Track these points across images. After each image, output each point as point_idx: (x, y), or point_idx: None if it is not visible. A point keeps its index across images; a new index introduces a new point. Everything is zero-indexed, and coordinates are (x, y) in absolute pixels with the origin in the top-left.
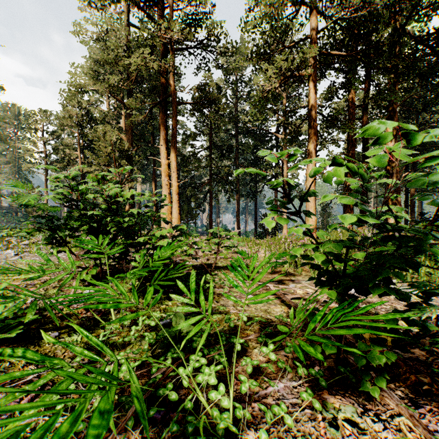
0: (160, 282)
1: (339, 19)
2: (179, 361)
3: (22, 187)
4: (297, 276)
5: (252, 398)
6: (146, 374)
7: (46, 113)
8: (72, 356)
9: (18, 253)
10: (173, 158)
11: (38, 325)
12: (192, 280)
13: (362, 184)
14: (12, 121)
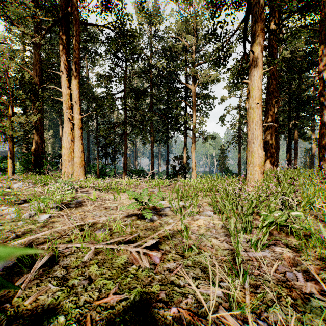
0: None
1: None
2: None
3: None
4: None
5: None
6: None
7: None
8: None
9: None
10: (74, 85)
11: None
12: None
13: None
14: None
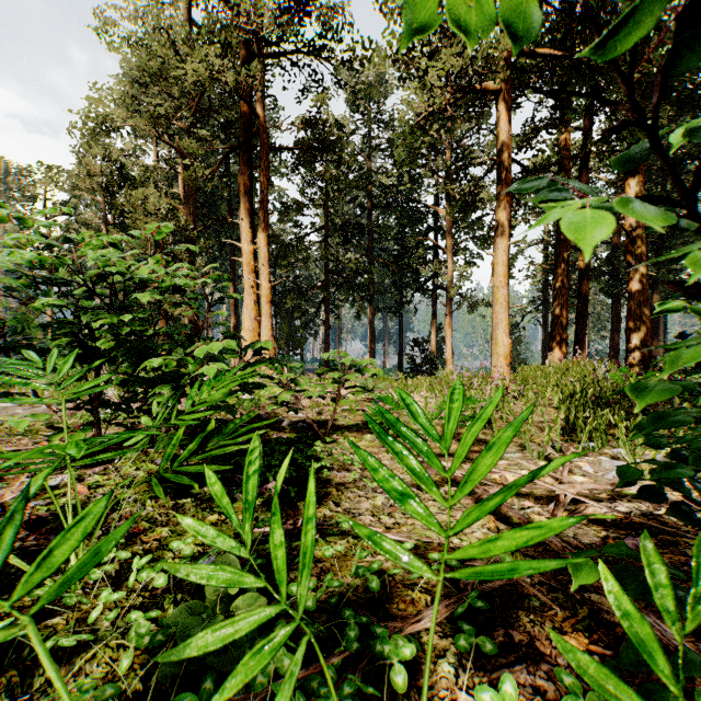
0: (187, 468)
1: None
2: None
3: None
4: None
5: None
6: None
7: (51, 170)
8: None
9: None
10: (262, 240)
11: None
12: (251, 470)
13: (579, 288)
14: None
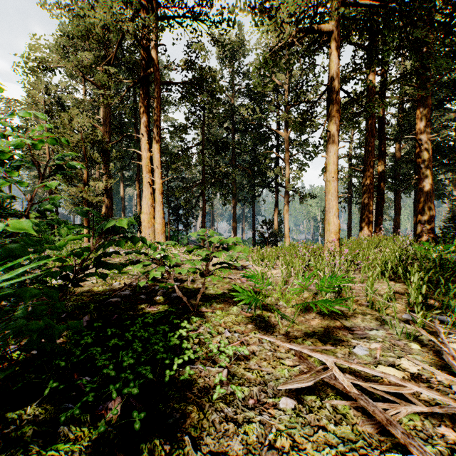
0: None
1: None
2: None
3: None
4: (351, 318)
5: None
6: None
7: (10, 101)
8: None
9: None
10: (156, 149)
11: None
12: None
13: (378, 185)
14: None
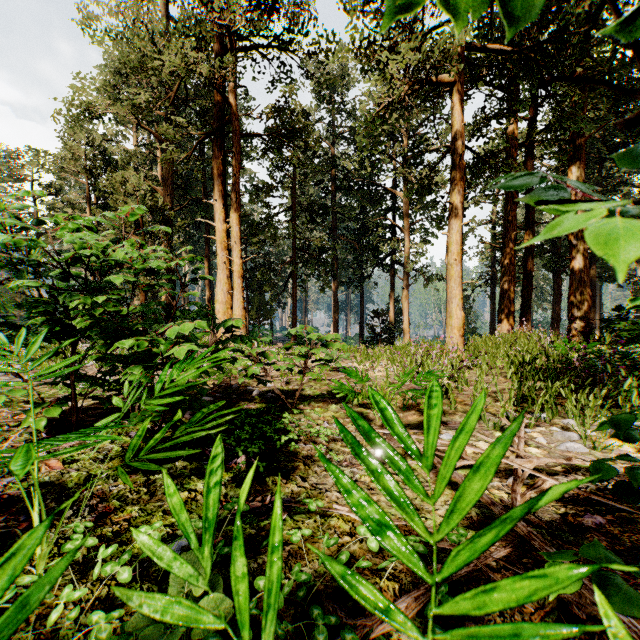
0: (154, 456)
1: None
2: None
3: None
4: (450, 414)
5: None
6: None
7: (38, 153)
8: None
9: None
10: (234, 220)
11: None
12: (214, 480)
13: (525, 264)
14: None
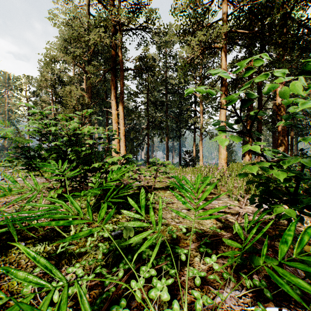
0: (112, 200)
1: (244, 5)
2: (130, 271)
3: (1, 124)
4: (217, 195)
5: (201, 310)
6: (100, 284)
7: (29, 78)
8: (34, 265)
9: (3, 178)
10: (121, 109)
11: (8, 236)
12: (142, 197)
13: (257, 129)
14: (4, 84)
